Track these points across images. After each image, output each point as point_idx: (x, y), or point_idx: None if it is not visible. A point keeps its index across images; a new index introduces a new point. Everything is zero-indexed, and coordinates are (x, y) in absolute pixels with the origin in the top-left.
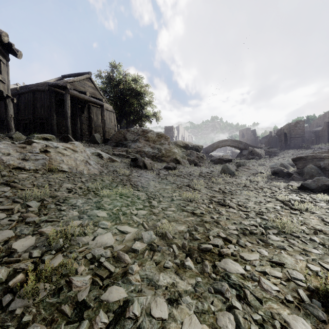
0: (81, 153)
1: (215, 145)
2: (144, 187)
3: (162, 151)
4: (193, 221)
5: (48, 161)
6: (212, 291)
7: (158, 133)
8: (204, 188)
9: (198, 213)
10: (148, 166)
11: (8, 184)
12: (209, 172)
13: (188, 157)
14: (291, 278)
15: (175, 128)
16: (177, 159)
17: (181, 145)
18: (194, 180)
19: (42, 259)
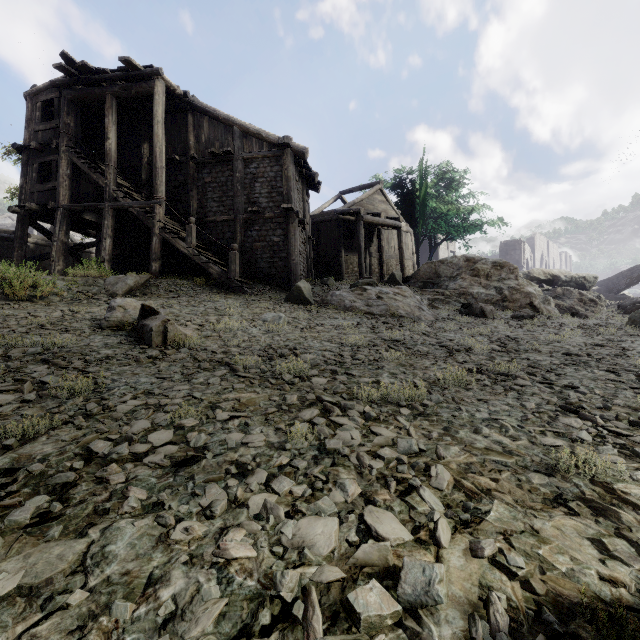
0: (411, 299)
1: (635, 273)
2: (497, 332)
3: (504, 292)
4: (559, 349)
5: (388, 307)
6: (567, 360)
7: (494, 262)
8: (581, 337)
9: (565, 347)
10: (488, 314)
11: (387, 323)
12: (601, 325)
13: (559, 300)
14: (626, 363)
15: (524, 242)
16: (533, 304)
17: (541, 277)
18: (565, 329)
19: (469, 347)
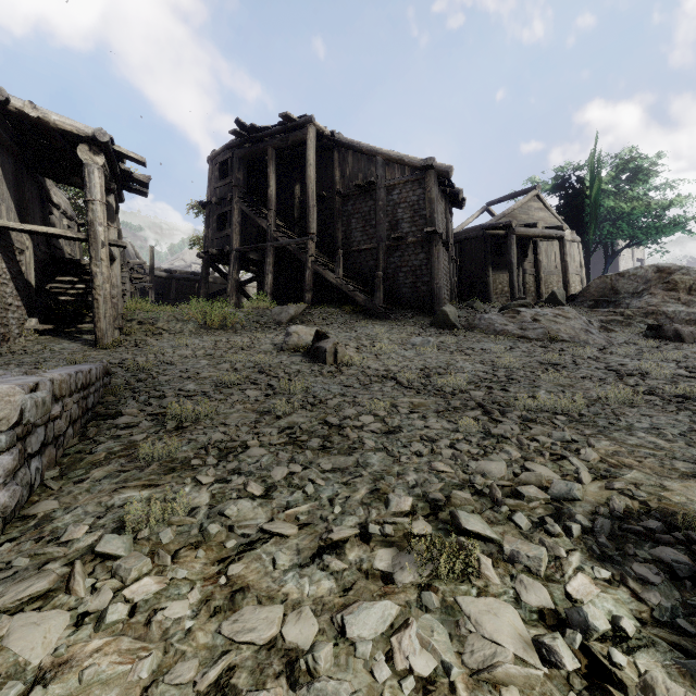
0: (576, 321)
1: None
2: (694, 358)
3: None
4: None
5: (547, 330)
6: None
7: None
8: None
9: None
10: (686, 337)
11: (544, 347)
12: None
13: None
14: None
15: None
16: None
17: None
18: None
19: (646, 372)
